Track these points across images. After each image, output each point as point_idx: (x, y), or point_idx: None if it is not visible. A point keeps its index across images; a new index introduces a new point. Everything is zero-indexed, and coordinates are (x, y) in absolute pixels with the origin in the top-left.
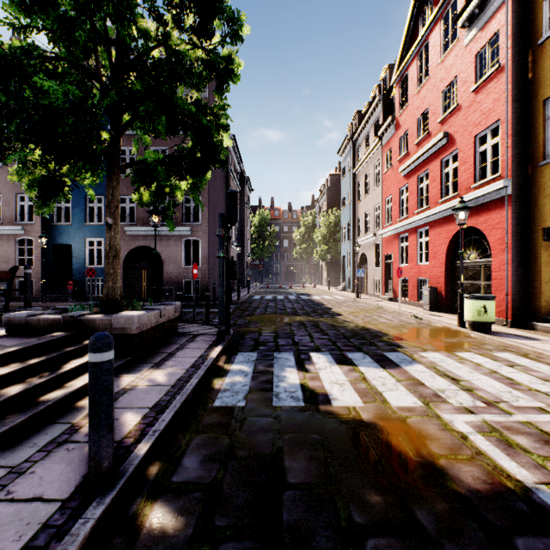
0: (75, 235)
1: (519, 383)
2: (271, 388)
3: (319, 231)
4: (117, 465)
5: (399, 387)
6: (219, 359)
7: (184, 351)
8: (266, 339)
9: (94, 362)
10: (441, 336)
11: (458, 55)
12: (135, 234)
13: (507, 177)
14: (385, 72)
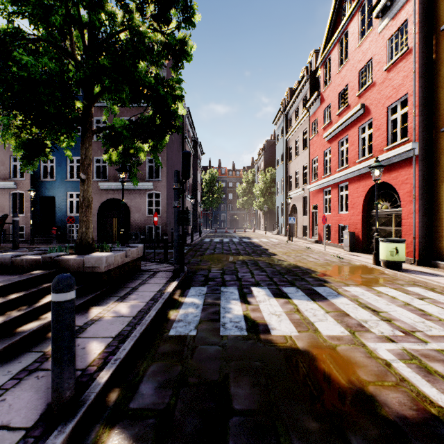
0: (58, 189)
1: (430, 314)
2: (219, 318)
3: (257, 186)
4: (80, 392)
5: (328, 317)
6: (175, 293)
7: (145, 286)
8: (215, 276)
9: (56, 301)
10: (360, 273)
11: (373, 40)
12: (107, 188)
13: (414, 141)
14: (312, 56)
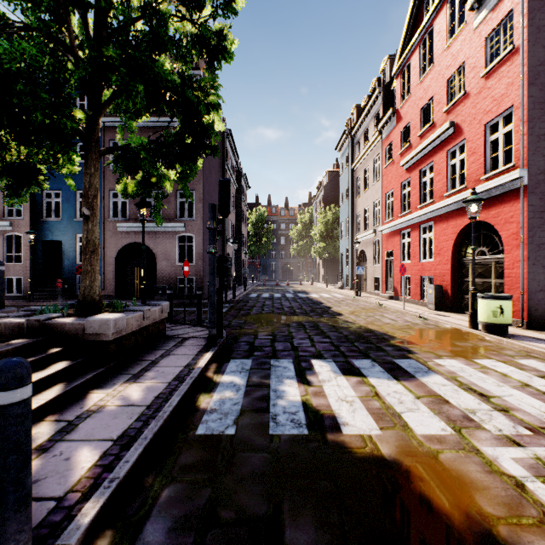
0: (65, 231)
1: None
2: (268, 407)
3: (316, 228)
4: (45, 544)
5: (419, 406)
6: (208, 368)
7: (169, 359)
8: (262, 343)
9: None
10: (453, 339)
11: (466, 39)
12: (127, 230)
13: (523, 167)
14: (385, 64)
